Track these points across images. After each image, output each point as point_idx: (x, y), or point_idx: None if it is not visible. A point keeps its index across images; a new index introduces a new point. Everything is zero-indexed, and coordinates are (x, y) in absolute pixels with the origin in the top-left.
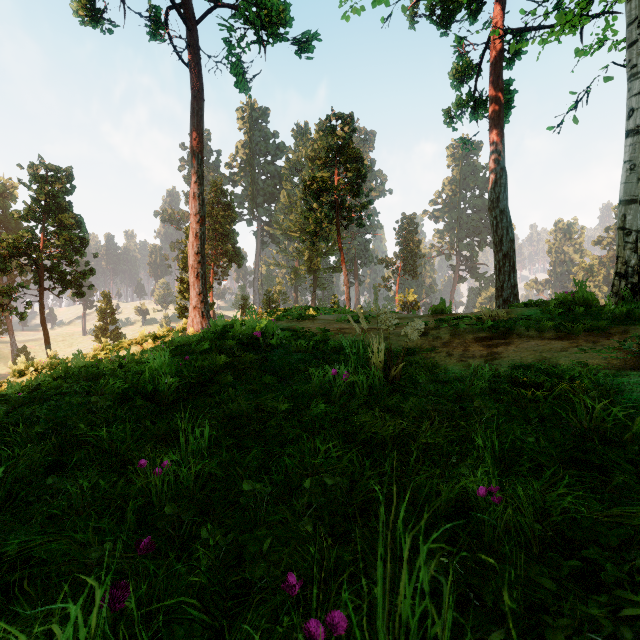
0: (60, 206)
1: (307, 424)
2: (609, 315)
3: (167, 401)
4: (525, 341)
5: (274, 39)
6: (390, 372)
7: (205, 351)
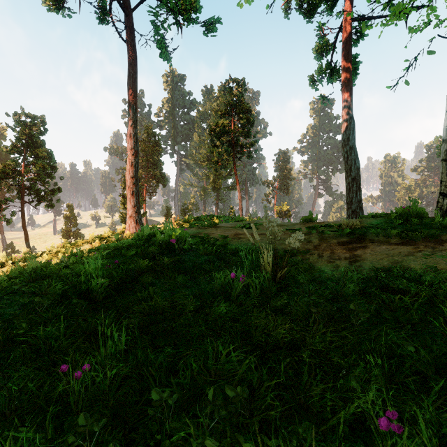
0: (36, 143)
1: (211, 322)
2: (438, 225)
3: (98, 298)
4: (377, 245)
5: (188, 22)
6: (276, 272)
7: (133, 253)
